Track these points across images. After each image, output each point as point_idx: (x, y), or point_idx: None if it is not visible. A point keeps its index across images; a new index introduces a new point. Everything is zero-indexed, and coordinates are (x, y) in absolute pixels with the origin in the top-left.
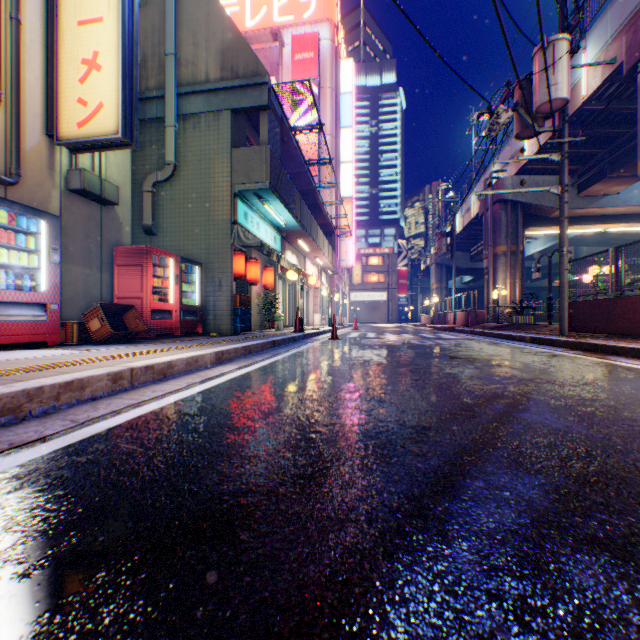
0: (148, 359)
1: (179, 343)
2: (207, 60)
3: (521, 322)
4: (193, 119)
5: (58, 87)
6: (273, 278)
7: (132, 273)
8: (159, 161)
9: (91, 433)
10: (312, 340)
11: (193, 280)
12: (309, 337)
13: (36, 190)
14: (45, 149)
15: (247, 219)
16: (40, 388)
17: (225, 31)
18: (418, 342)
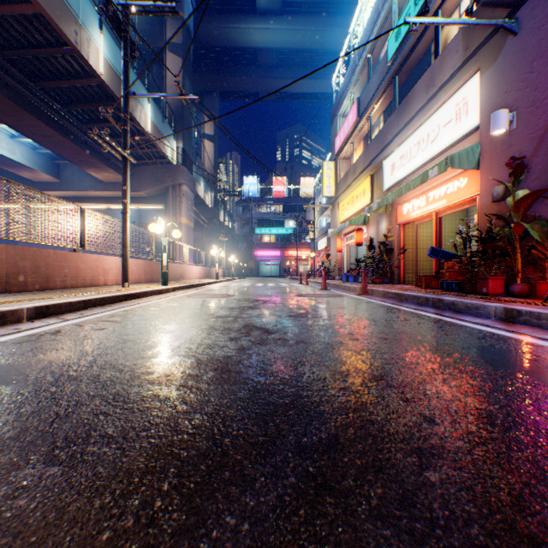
0: None
1: None
2: None
3: None
4: None
5: None
6: None
7: None
8: None
9: None
10: None
11: None
12: None
13: None
14: None
15: None
16: None
17: None
18: None
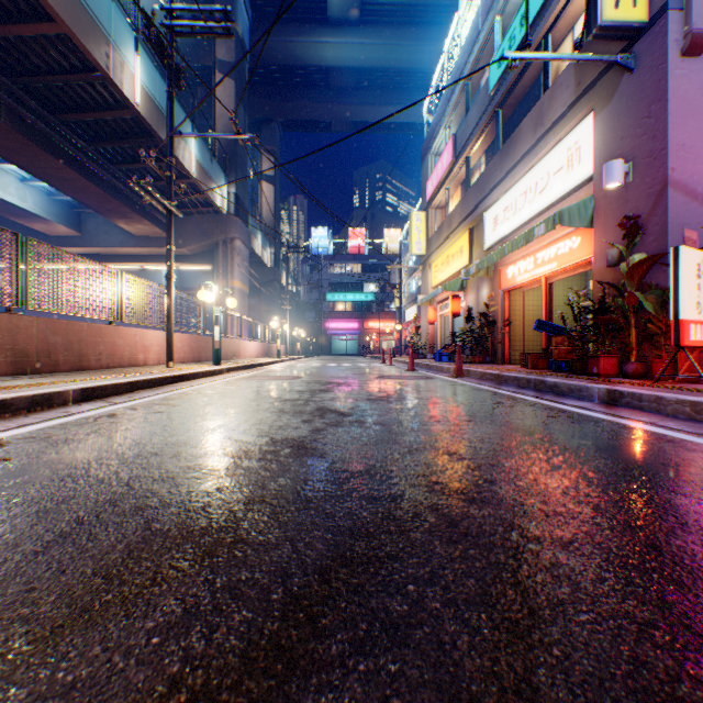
0: None
1: None
2: None
3: None
4: None
5: None
6: None
7: None
8: None
9: None
10: None
11: None
12: None
13: None
14: None
15: None
16: None
17: None
18: None
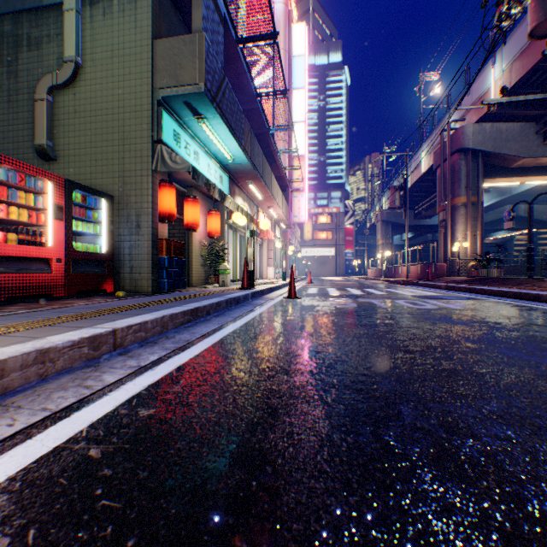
0: None
1: None
2: None
3: (488, 276)
4: (102, 2)
5: None
6: (219, 224)
7: None
8: (59, 61)
9: None
10: (263, 300)
11: (99, 218)
12: (260, 295)
13: None
14: None
15: (179, 142)
16: None
17: None
18: (410, 304)
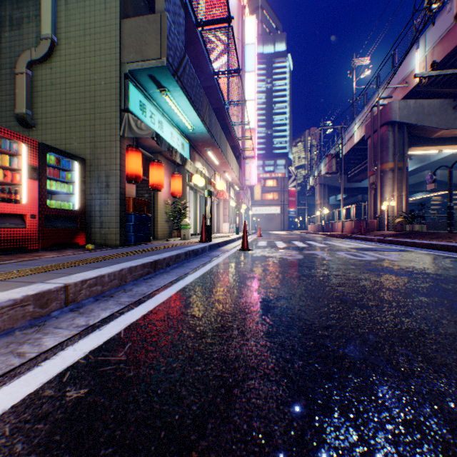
0: None
1: None
2: None
3: (413, 230)
4: None
5: None
6: (181, 185)
7: None
8: (37, 39)
9: None
10: (219, 252)
11: (72, 179)
12: (216, 247)
13: None
14: None
15: (144, 111)
16: None
17: None
18: (351, 255)
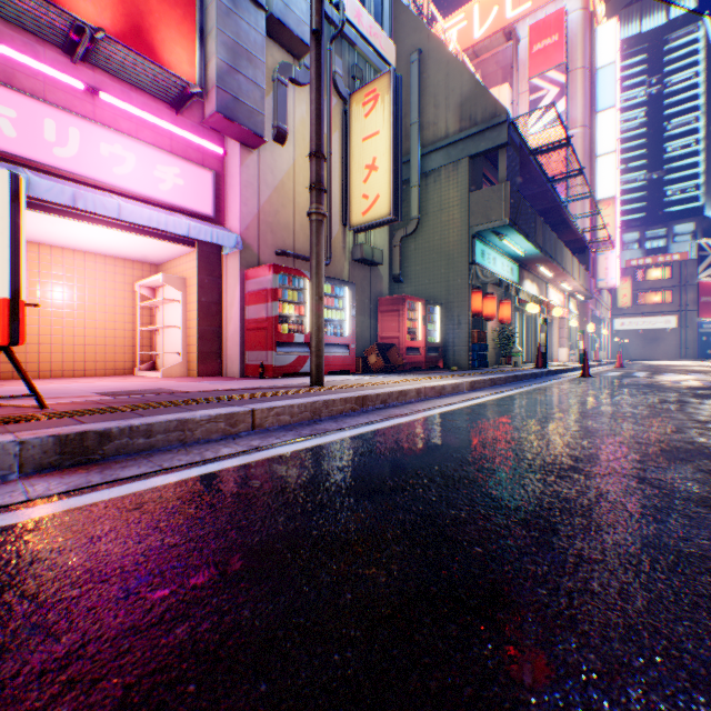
0: (427, 383)
1: (432, 374)
2: (445, 117)
3: None
4: (433, 174)
5: (349, 190)
6: (509, 312)
7: (390, 318)
8: (404, 218)
9: (426, 415)
10: (556, 377)
11: (433, 320)
12: (552, 374)
13: (336, 265)
14: (341, 235)
15: (483, 257)
16: (391, 392)
17: (462, 84)
18: (709, 383)
